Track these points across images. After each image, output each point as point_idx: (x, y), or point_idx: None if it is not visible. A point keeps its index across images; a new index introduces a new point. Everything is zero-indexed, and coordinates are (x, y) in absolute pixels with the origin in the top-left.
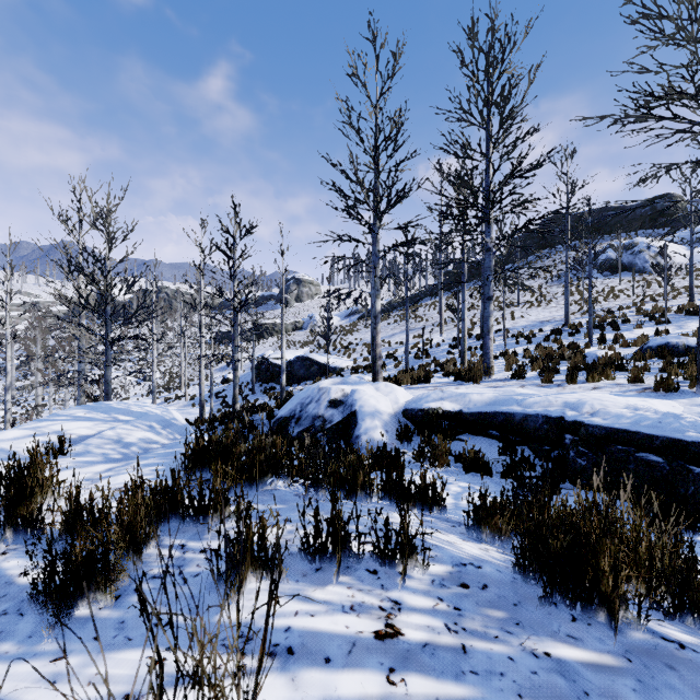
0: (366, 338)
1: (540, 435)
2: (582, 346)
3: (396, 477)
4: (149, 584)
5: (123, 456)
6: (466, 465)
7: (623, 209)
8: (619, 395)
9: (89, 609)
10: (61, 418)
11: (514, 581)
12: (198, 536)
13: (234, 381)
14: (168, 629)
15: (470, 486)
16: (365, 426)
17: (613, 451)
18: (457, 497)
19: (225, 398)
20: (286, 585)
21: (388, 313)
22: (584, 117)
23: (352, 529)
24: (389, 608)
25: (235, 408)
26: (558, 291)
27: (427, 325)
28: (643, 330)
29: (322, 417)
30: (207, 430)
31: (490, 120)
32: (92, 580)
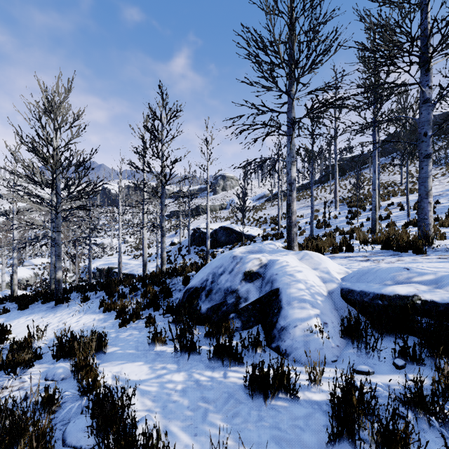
0: (272, 213)
1: None
2: None
3: None
4: None
5: None
6: None
7: None
8: None
9: None
10: None
11: None
12: None
13: (162, 245)
14: None
15: None
16: (294, 313)
17: None
18: None
19: (170, 257)
20: None
21: None
22: None
23: None
24: None
25: (162, 269)
26: (436, 172)
27: (321, 202)
28: None
29: (235, 292)
30: (130, 292)
31: None
32: None
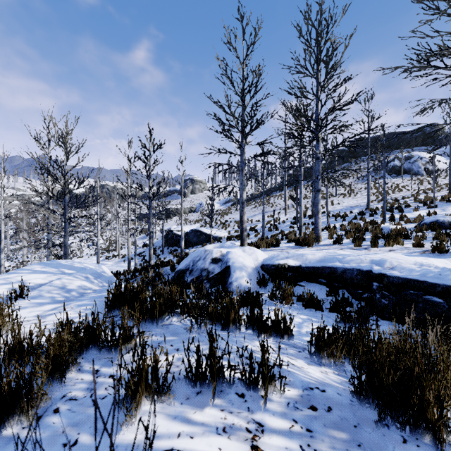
0: (237, 217)
1: (355, 283)
2: (379, 222)
3: (257, 313)
4: (65, 405)
5: (65, 299)
6: (304, 303)
7: (404, 133)
8: (408, 255)
9: (14, 429)
10: (24, 271)
11: (352, 403)
12: (110, 363)
13: (149, 245)
14: (74, 449)
15: (308, 318)
16: (236, 275)
17: (407, 294)
18: (299, 326)
19: (145, 257)
20: (172, 408)
21: (251, 201)
22: (383, 68)
23: (225, 357)
24: (254, 430)
25: (150, 263)
26: (362, 187)
27: (276, 209)
28: (419, 212)
29: (207, 269)
30: (131, 278)
31: (319, 72)
32: (17, 405)
